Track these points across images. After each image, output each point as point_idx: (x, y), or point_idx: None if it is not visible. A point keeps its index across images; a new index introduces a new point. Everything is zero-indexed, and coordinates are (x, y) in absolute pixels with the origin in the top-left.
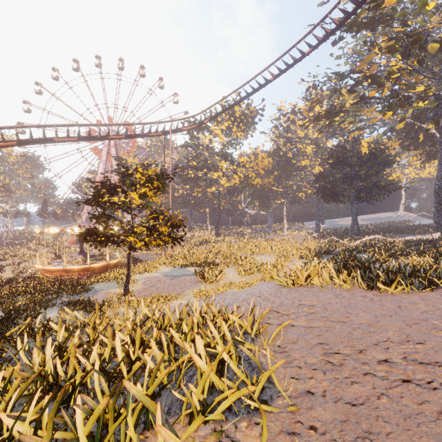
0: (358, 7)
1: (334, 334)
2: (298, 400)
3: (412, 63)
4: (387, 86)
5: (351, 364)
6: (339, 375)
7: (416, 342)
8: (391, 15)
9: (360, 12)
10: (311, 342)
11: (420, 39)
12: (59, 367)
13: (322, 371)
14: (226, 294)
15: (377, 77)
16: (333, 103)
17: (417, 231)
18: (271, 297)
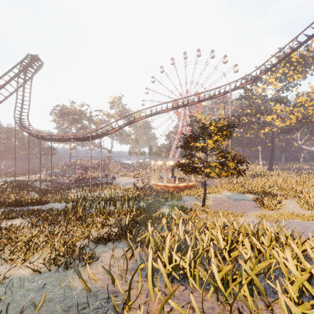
0: None
1: None
2: None
3: None
4: None
5: None
6: None
7: None
8: None
9: None
10: None
11: None
12: (187, 239)
13: None
14: (289, 222)
15: None
16: None
17: None
18: None
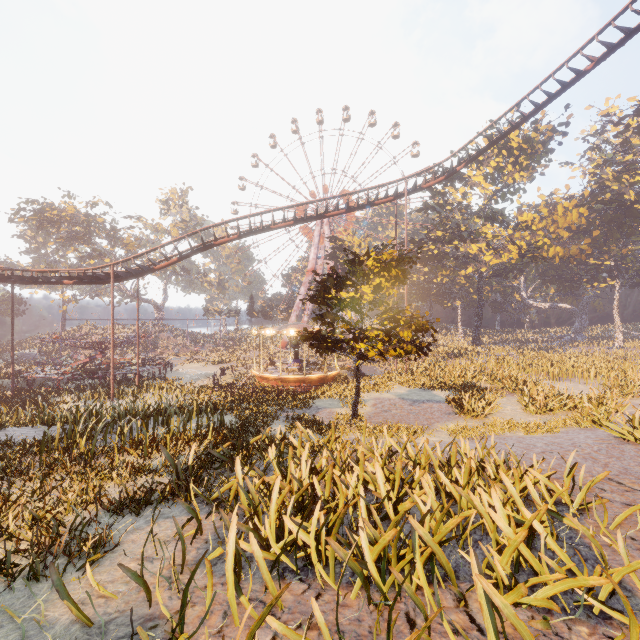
0: None
1: None
2: None
3: None
4: None
5: None
6: None
7: None
8: None
9: None
10: None
11: None
12: (317, 486)
13: None
14: (504, 438)
15: None
16: None
17: None
18: (599, 455)
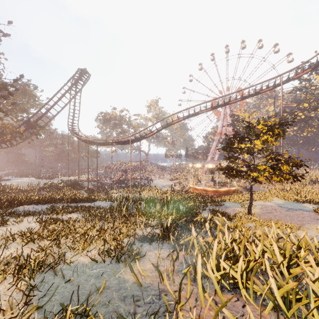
0: None
1: None
2: None
3: None
4: None
5: None
6: None
7: None
8: None
9: None
10: None
11: None
12: (235, 248)
13: None
14: None
15: None
16: None
17: None
18: None
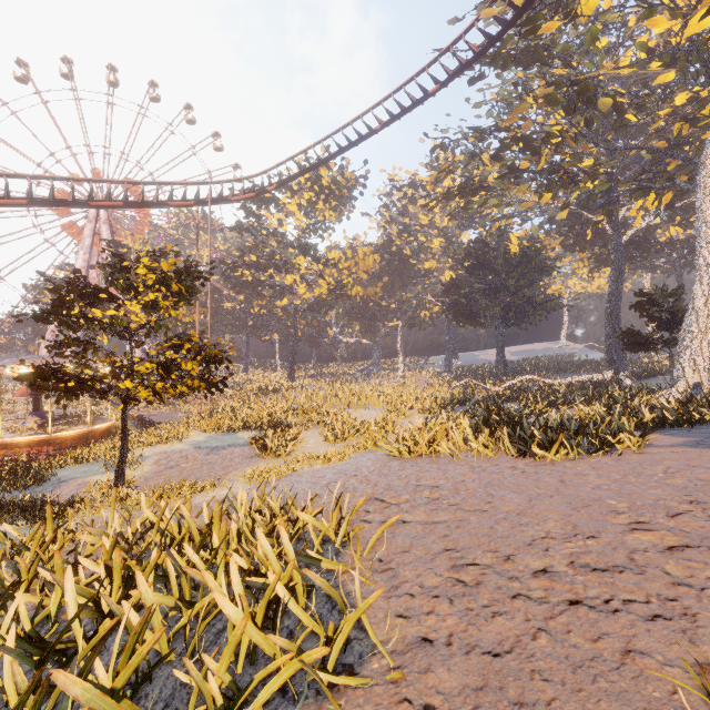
0: (505, 30)
1: (468, 532)
2: (407, 657)
3: (578, 123)
4: (544, 155)
5: (493, 582)
6: (474, 603)
7: (586, 536)
8: (551, 50)
9: (507, 37)
10: (432, 549)
11: (588, 88)
12: None
13: (448, 598)
14: (301, 475)
15: (531, 140)
16: (471, 175)
17: (584, 368)
18: (373, 476)
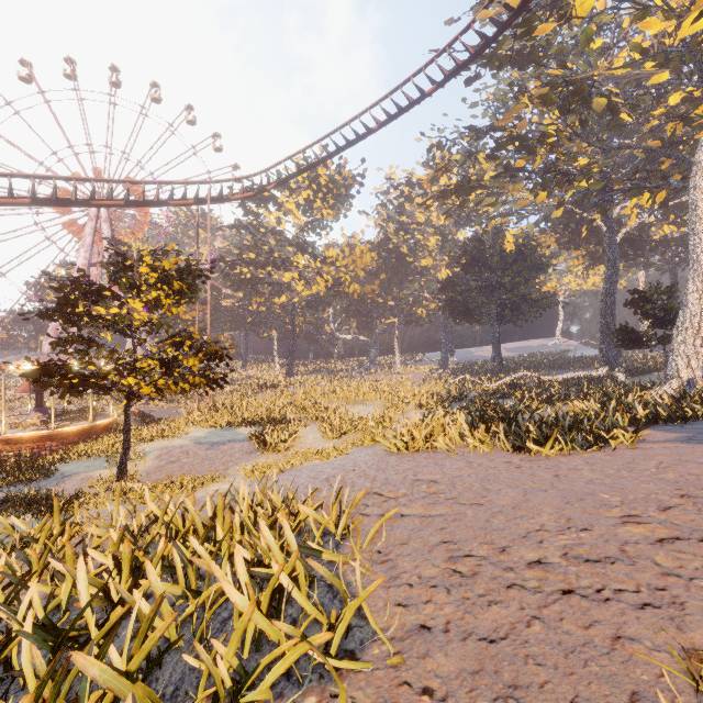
0: (500, 31)
1: (465, 525)
2: (406, 643)
3: (573, 123)
4: (540, 154)
5: (488, 573)
6: (471, 592)
7: (580, 529)
8: (546, 51)
9: (503, 38)
10: (429, 541)
11: (583, 88)
12: None
13: (446, 588)
14: (300, 470)
15: (527, 140)
16: (467, 174)
17: (579, 365)
18: (371, 471)
